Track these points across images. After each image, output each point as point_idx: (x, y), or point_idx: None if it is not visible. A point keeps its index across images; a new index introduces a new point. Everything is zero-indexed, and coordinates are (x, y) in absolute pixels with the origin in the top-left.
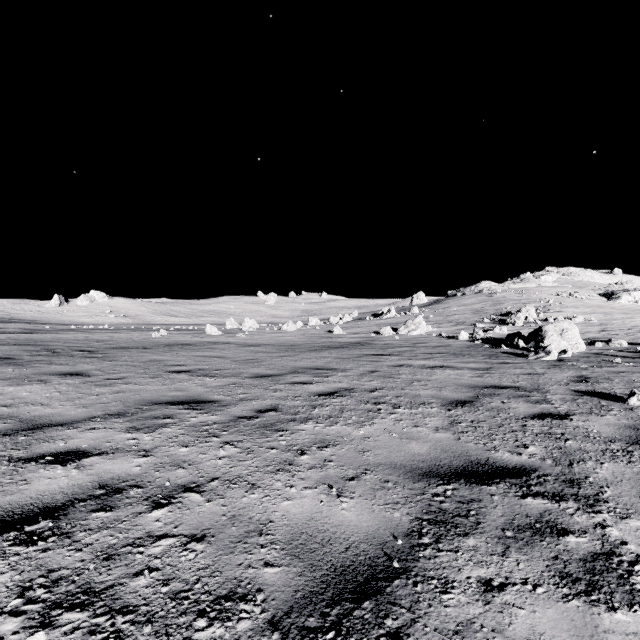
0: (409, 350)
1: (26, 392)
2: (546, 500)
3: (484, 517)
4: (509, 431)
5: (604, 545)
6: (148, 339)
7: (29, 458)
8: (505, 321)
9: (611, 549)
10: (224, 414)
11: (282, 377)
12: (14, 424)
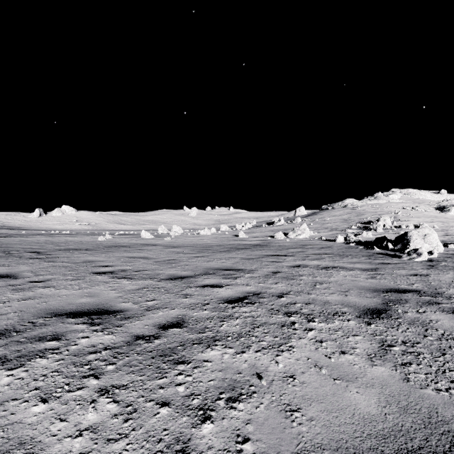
0: (300, 251)
1: None
2: None
3: None
4: None
5: None
6: (94, 242)
7: None
8: (369, 228)
9: None
10: (122, 332)
11: (194, 279)
12: None
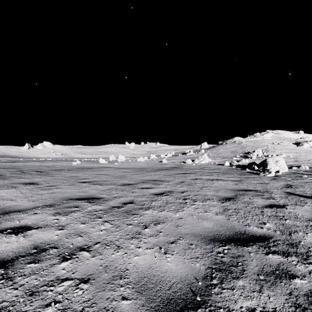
0: (200, 171)
1: (4, 193)
2: (280, 256)
3: (246, 266)
4: (255, 214)
5: None
6: (70, 165)
7: None
8: (247, 156)
9: None
10: (105, 205)
11: (136, 185)
12: None
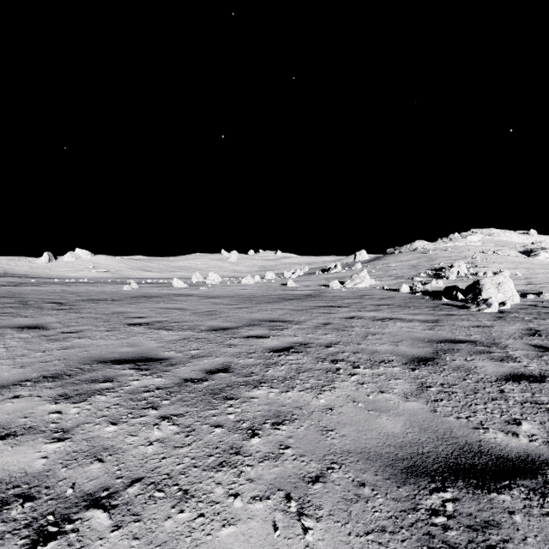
0: (357, 302)
1: None
2: None
3: None
4: (488, 399)
5: None
6: (119, 291)
7: None
8: (440, 275)
9: None
10: (170, 376)
11: (237, 330)
12: None
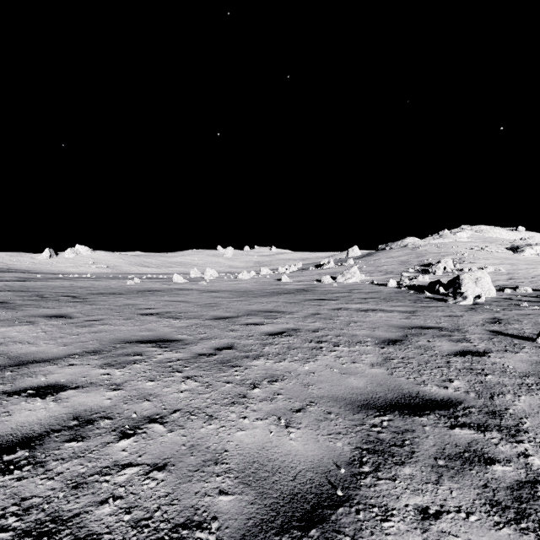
0: (346, 295)
1: (16, 332)
2: (472, 430)
3: (418, 447)
4: (435, 367)
5: (528, 474)
6: (124, 286)
7: (13, 391)
8: (427, 271)
9: (535, 477)
10: (186, 351)
11: (237, 319)
12: (2, 361)
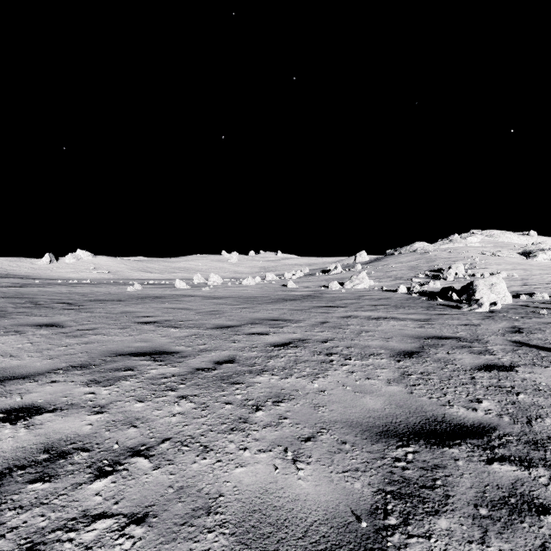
0: (355, 302)
1: None
2: (514, 466)
3: (452, 489)
4: (459, 384)
5: None
6: (124, 292)
7: None
8: (438, 276)
9: None
10: (183, 366)
11: (241, 328)
12: None
